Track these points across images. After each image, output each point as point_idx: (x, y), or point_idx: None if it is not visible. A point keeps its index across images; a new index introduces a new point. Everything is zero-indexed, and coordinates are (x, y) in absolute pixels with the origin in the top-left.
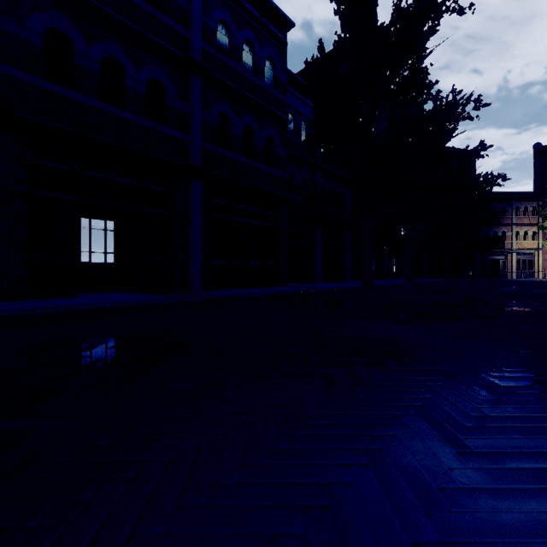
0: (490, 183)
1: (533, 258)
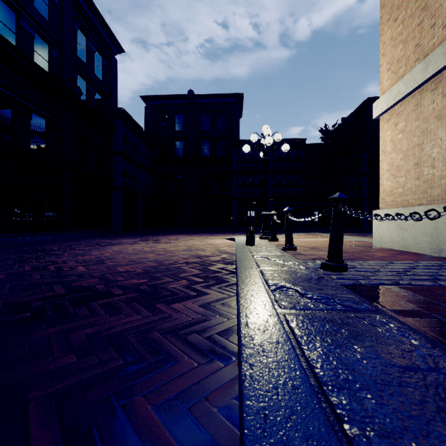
0: None
1: None
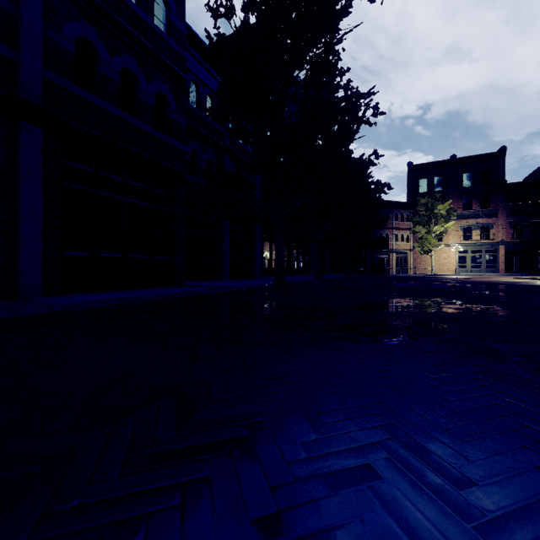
0: (379, 190)
1: (407, 257)
